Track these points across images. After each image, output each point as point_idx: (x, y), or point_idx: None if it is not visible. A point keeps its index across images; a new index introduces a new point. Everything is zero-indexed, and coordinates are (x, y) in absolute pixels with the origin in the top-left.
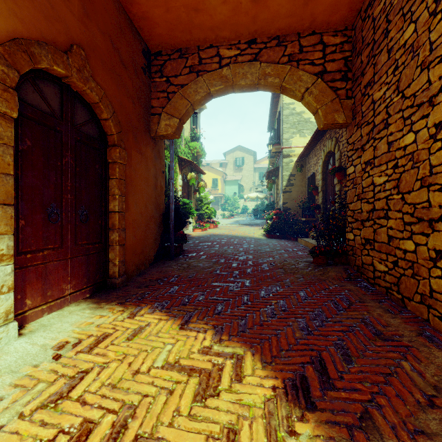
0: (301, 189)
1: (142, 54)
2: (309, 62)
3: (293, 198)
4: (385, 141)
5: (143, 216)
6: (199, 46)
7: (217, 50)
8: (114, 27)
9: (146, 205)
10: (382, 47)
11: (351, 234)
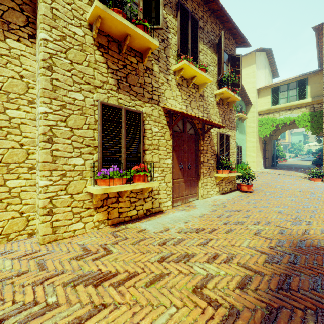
0: None
1: None
2: None
3: None
4: None
5: (270, 156)
6: None
7: None
8: None
9: (270, 154)
10: None
11: None
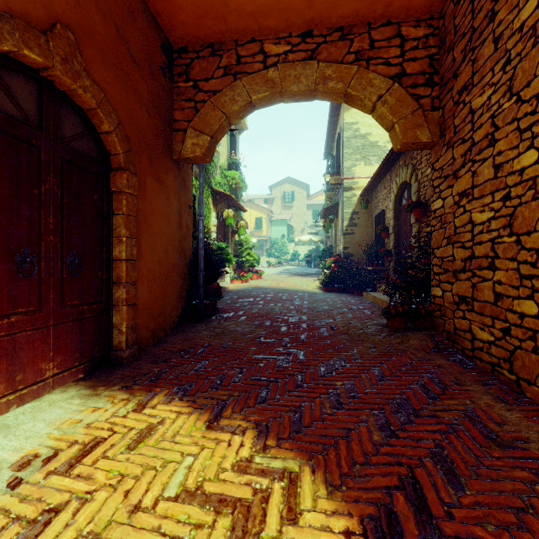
0: (366, 230)
1: (161, 49)
2: (383, 61)
3: (356, 242)
4: (490, 163)
5: (162, 265)
6: (237, 40)
7: (261, 46)
8: (121, 8)
9: (167, 250)
10: (485, 36)
11: (439, 289)
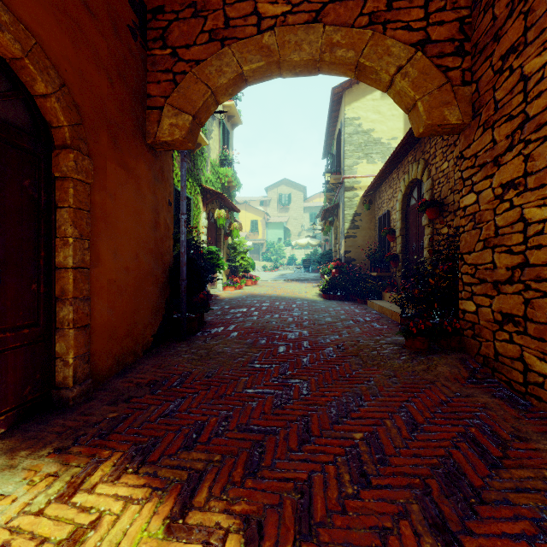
0: (369, 233)
1: (129, 4)
2: (403, 25)
3: (358, 245)
4: None
5: (131, 273)
6: None
7: (255, 5)
8: None
9: (138, 255)
10: None
11: (471, 303)
